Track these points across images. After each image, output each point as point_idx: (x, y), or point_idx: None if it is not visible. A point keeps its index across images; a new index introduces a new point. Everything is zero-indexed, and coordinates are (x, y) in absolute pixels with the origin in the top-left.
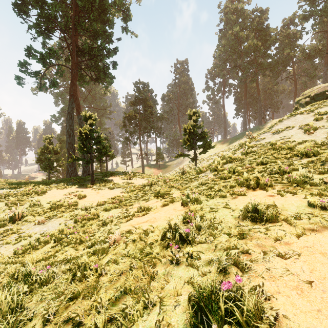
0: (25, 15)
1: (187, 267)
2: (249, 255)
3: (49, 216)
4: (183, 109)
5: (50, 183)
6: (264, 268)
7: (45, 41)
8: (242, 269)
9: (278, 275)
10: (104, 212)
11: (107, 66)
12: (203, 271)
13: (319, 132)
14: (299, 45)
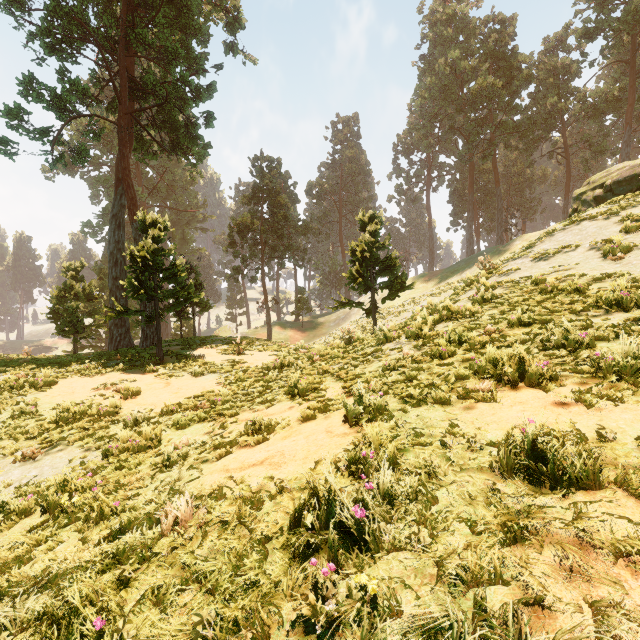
0: (18, 9)
1: None
2: (548, 614)
3: (51, 441)
4: (349, 212)
5: (69, 363)
6: None
7: (64, 66)
8: None
9: None
10: (175, 431)
11: (194, 122)
12: None
13: (636, 256)
14: (575, 89)
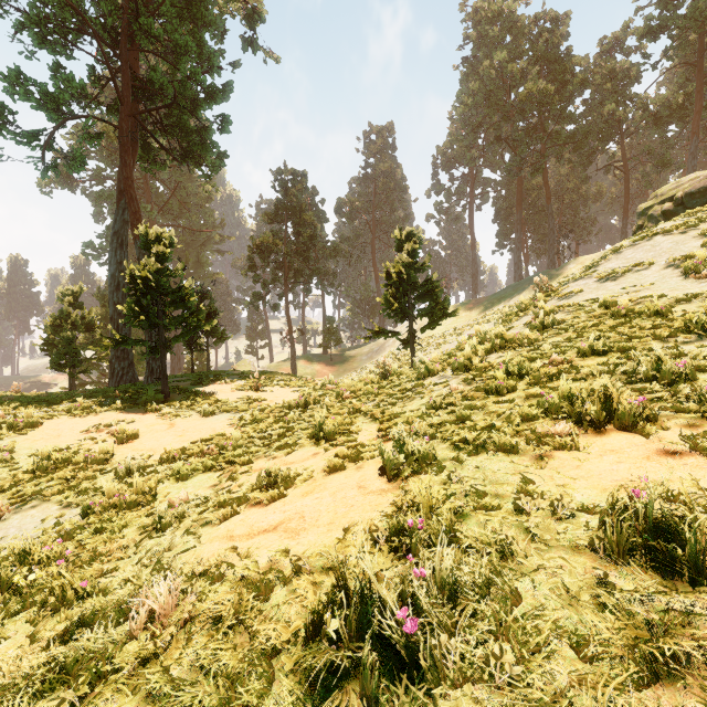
0: None
1: None
2: None
3: (24, 495)
4: (383, 233)
5: (59, 401)
6: None
7: (58, 62)
8: None
9: None
10: (174, 483)
11: (207, 127)
12: None
13: None
14: (635, 96)
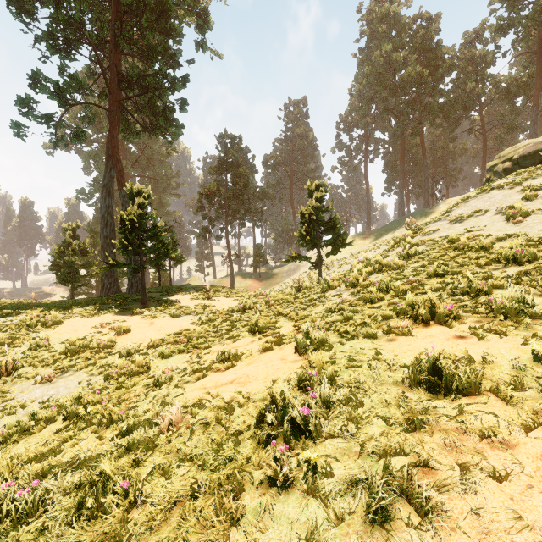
0: (28, 18)
1: (306, 497)
2: (432, 471)
3: (63, 367)
4: (299, 180)
5: (70, 307)
6: (466, 507)
7: (64, 63)
8: (421, 509)
9: (499, 528)
10: (160, 360)
11: (170, 107)
12: (338, 509)
13: (533, 220)
14: (491, 76)
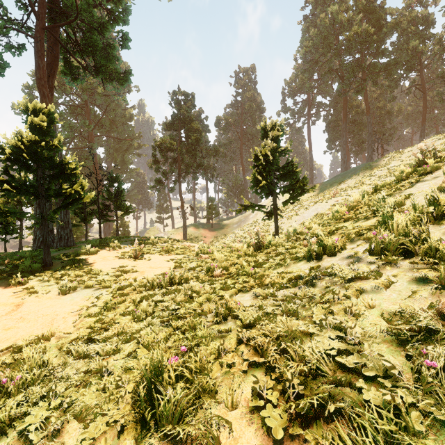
0: None
1: None
2: None
3: None
4: (248, 140)
5: None
6: None
7: None
8: None
9: None
10: None
11: (112, 44)
12: None
13: None
14: (432, 36)
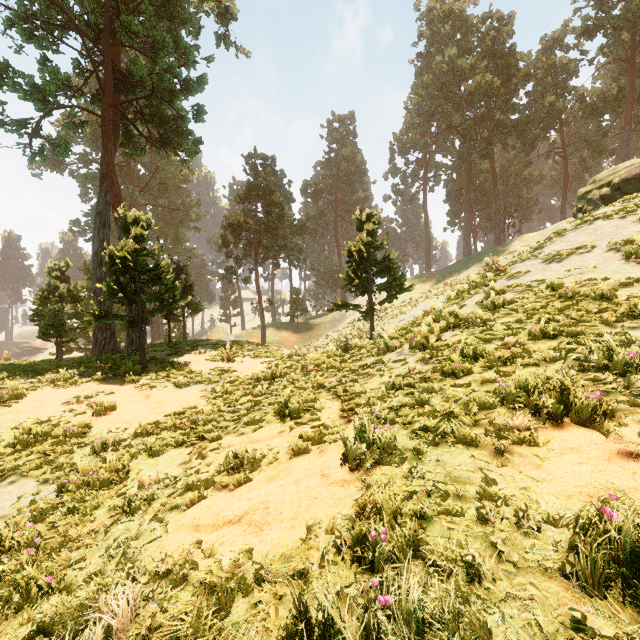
0: None
1: None
2: None
3: (4, 470)
4: (345, 212)
5: (43, 372)
6: None
7: (45, 56)
8: None
9: None
10: (147, 459)
11: (183, 116)
12: None
13: None
14: (573, 89)
